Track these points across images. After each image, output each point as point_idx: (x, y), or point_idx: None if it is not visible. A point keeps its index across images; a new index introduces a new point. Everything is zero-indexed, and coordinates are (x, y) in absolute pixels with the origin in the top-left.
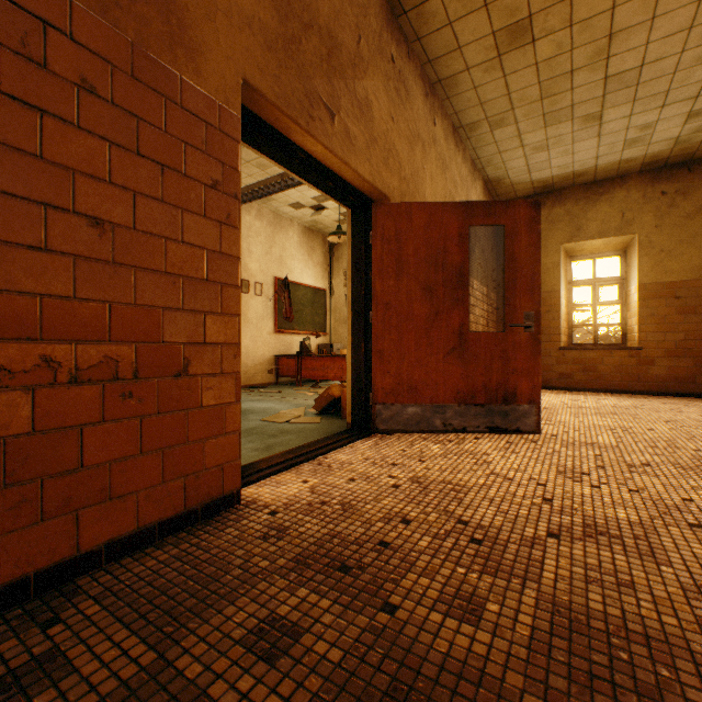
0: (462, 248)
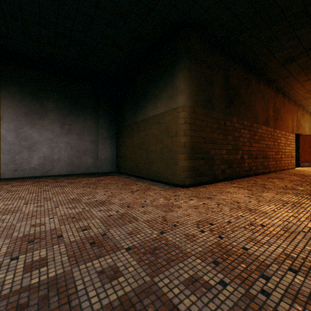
0: None
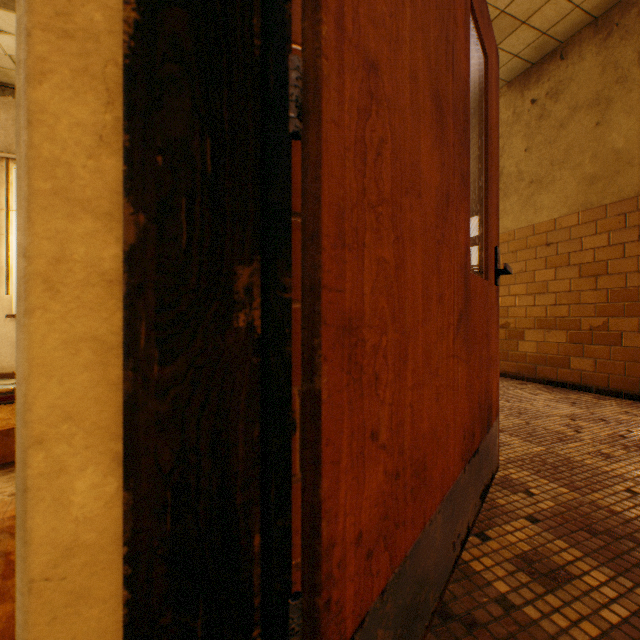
0: (467, 44)
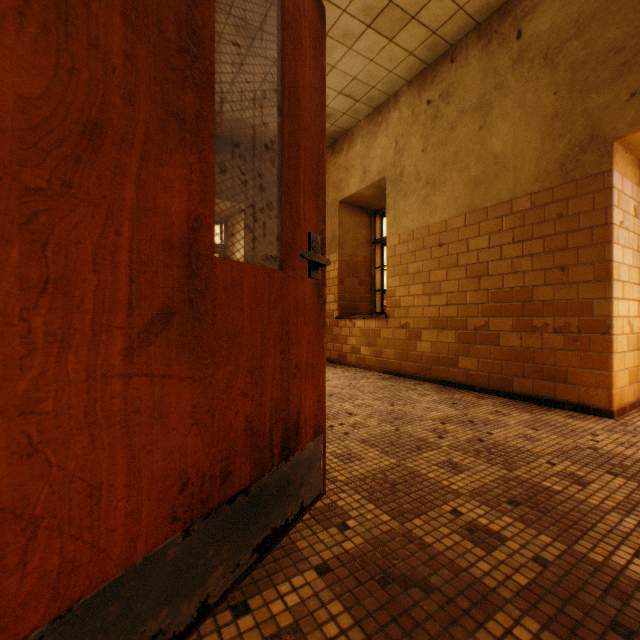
0: None
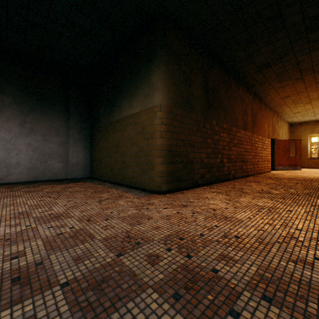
0: (288, 145)
